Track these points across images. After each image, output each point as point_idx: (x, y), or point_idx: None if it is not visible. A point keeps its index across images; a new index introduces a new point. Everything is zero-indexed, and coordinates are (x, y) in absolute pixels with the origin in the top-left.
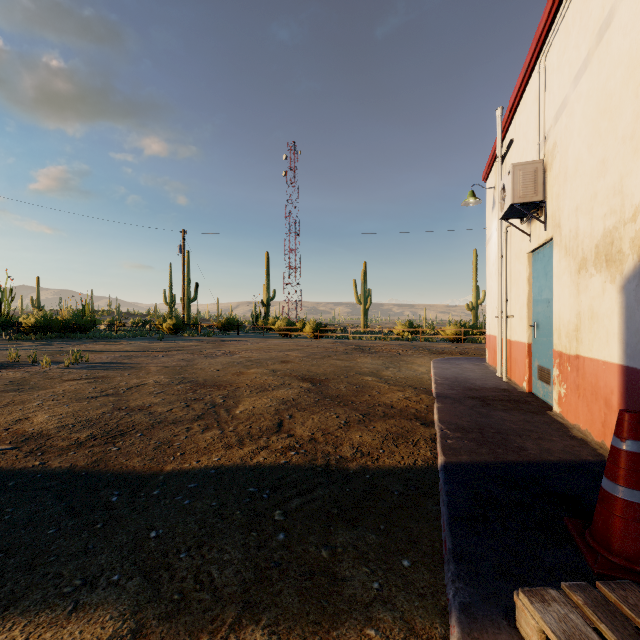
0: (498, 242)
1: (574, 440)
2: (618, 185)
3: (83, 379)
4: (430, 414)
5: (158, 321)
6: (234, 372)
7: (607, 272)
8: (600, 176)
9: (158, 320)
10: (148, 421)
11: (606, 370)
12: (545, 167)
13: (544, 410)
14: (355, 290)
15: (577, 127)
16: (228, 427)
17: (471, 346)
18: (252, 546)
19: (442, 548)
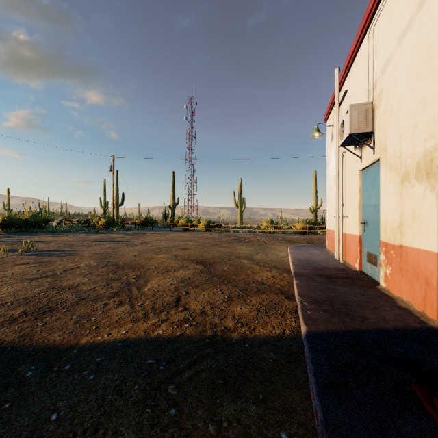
0: (336, 164)
1: (401, 309)
2: (437, 115)
3: (31, 263)
4: (291, 289)
5: (95, 220)
6: (147, 257)
7: (427, 182)
8: (421, 110)
9: (95, 219)
10: (74, 298)
11: (426, 257)
12: (373, 107)
13: (373, 285)
14: (234, 198)
15: (401, 75)
16: (137, 302)
17: (314, 237)
18: (145, 425)
19: (314, 418)
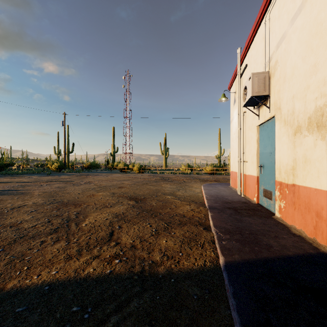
0: (238, 121)
1: (296, 237)
2: None
3: None
4: (207, 221)
5: (49, 164)
6: (88, 195)
7: (318, 133)
8: (312, 74)
9: (49, 163)
10: (12, 237)
11: (317, 194)
12: (269, 76)
13: (270, 215)
14: (160, 148)
15: (293, 48)
16: (73, 238)
17: (220, 177)
18: None
19: None
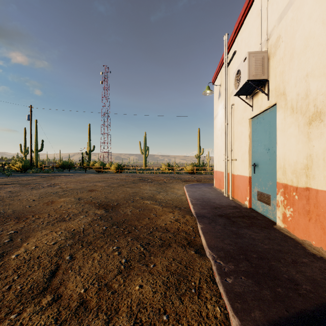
0: (225, 115)
1: (319, 260)
2: None
3: None
4: (198, 237)
5: (11, 163)
6: (46, 201)
7: None
8: None
9: (11, 163)
10: None
11: None
12: (268, 57)
13: (270, 224)
14: (140, 147)
15: (307, 13)
16: None
17: (201, 176)
18: None
19: None
